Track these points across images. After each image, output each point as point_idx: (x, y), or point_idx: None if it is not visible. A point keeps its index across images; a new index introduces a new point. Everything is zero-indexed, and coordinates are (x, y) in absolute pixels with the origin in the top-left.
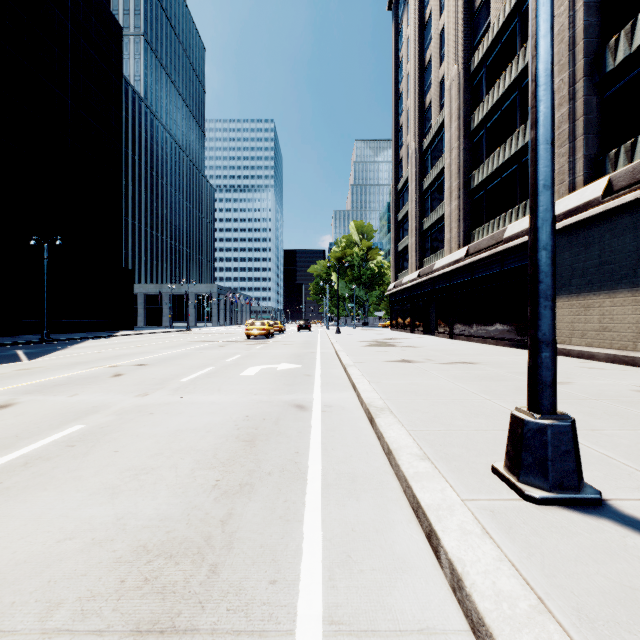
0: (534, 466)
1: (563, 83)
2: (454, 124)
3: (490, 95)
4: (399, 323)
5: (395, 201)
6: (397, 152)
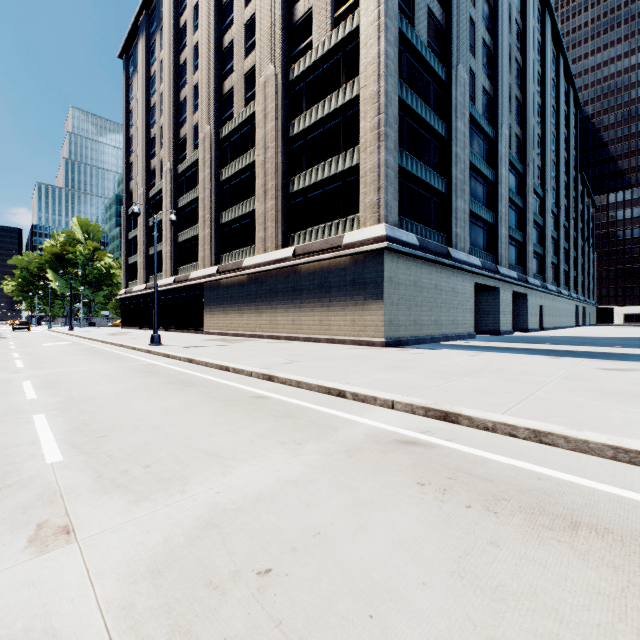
0: (153, 341)
1: (209, 219)
2: (168, 198)
3: (186, 196)
4: (130, 322)
5: (126, 222)
6: (128, 182)
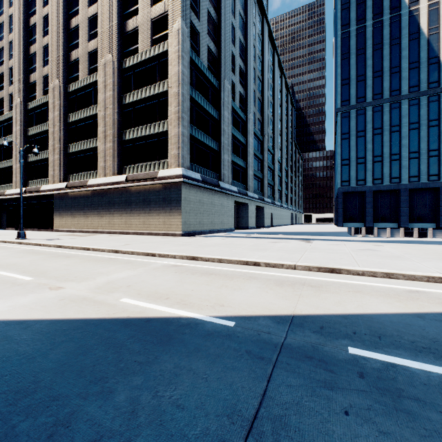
0: (20, 236)
1: (58, 148)
2: (19, 126)
3: (36, 128)
4: None
5: None
6: None
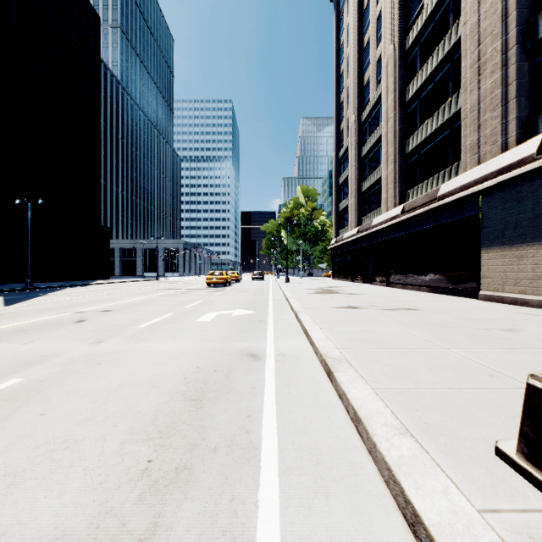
0: None
1: (496, 51)
2: (390, 97)
3: (424, 69)
4: (340, 273)
5: (337, 167)
6: (338, 125)
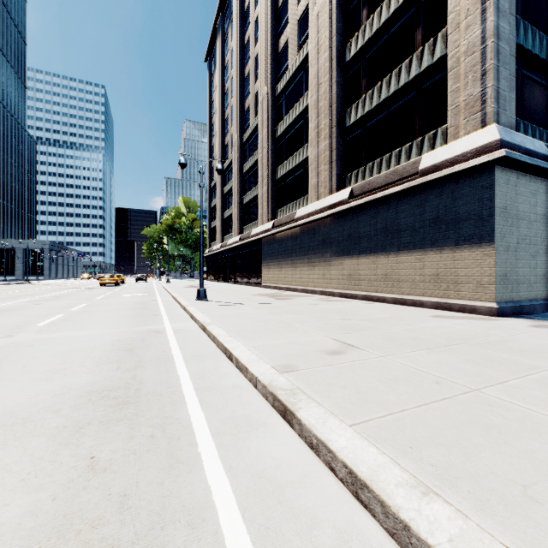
0: (199, 296)
1: (266, 176)
2: (236, 166)
3: (249, 161)
4: (212, 276)
5: (210, 194)
6: (211, 161)
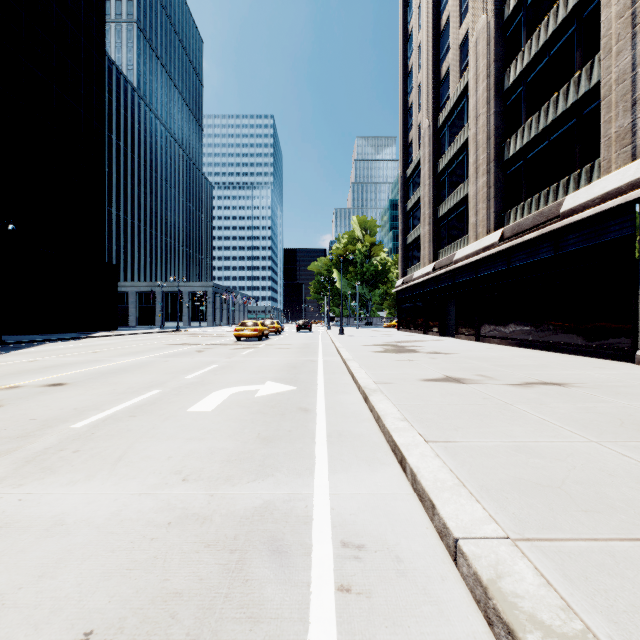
0: None
1: None
2: (482, 85)
3: (534, 39)
4: (408, 323)
5: (403, 189)
6: (406, 135)
